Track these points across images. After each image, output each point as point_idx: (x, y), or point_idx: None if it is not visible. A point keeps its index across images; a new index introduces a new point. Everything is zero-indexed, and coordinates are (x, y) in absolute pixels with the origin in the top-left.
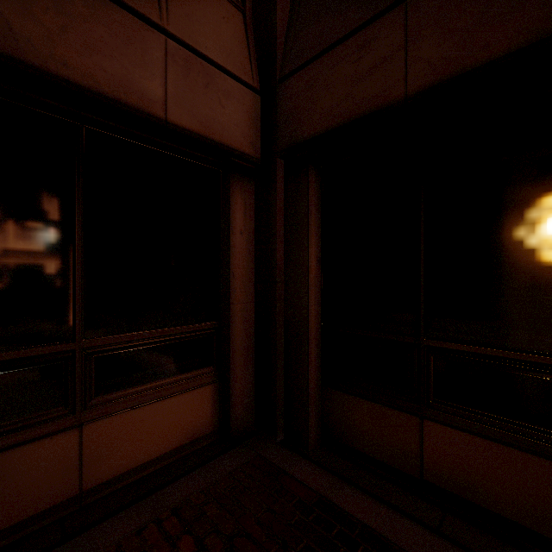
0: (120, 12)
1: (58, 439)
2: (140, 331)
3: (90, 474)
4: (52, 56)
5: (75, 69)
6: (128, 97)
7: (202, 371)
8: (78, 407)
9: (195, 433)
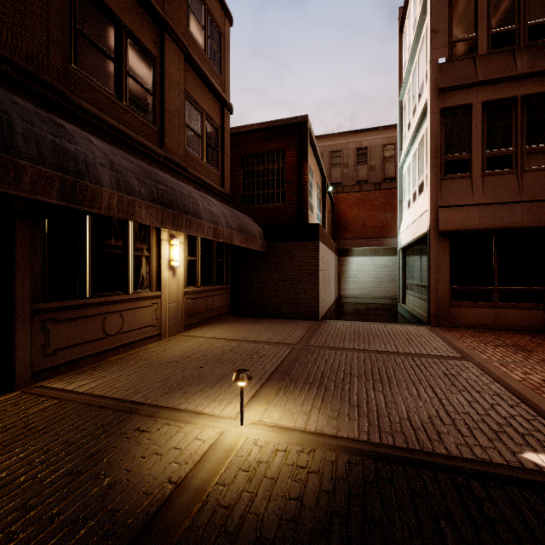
0: (507, 205)
1: (490, 309)
2: (512, 287)
3: (498, 321)
4: (491, 224)
5: (496, 225)
6: (510, 225)
7: (537, 304)
8: (495, 303)
9: (534, 324)
